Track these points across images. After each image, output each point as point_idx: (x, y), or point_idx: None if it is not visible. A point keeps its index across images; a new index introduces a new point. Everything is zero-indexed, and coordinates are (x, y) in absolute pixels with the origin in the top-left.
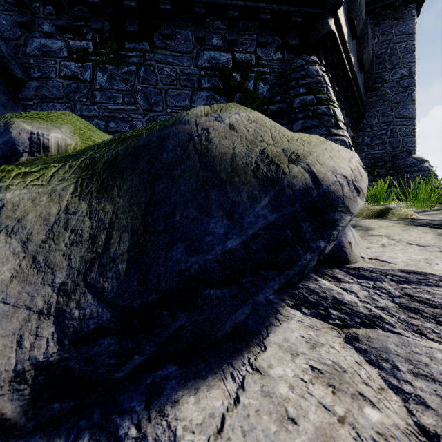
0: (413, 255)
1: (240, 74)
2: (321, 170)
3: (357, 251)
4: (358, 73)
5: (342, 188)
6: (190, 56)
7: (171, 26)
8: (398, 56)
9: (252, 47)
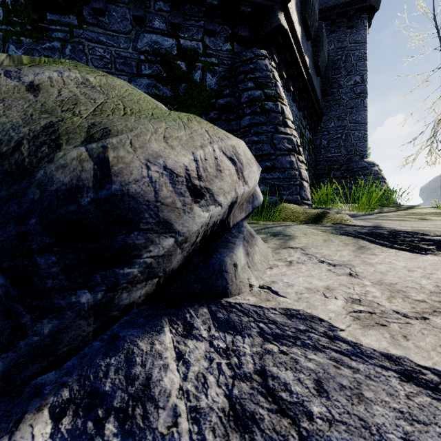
0: (315, 281)
1: (186, 62)
2: (125, 156)
3: (246, 276)
4: (314, 76)
5: (156, 189)
6: (128, 38)
7: (104, 0)
8: (352, 63)
9: (199, 34)
